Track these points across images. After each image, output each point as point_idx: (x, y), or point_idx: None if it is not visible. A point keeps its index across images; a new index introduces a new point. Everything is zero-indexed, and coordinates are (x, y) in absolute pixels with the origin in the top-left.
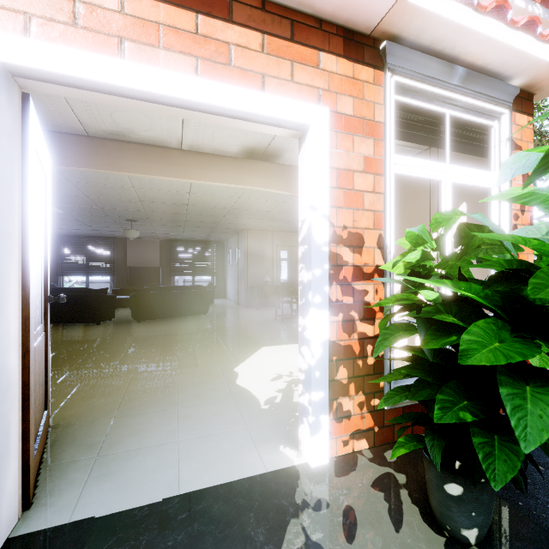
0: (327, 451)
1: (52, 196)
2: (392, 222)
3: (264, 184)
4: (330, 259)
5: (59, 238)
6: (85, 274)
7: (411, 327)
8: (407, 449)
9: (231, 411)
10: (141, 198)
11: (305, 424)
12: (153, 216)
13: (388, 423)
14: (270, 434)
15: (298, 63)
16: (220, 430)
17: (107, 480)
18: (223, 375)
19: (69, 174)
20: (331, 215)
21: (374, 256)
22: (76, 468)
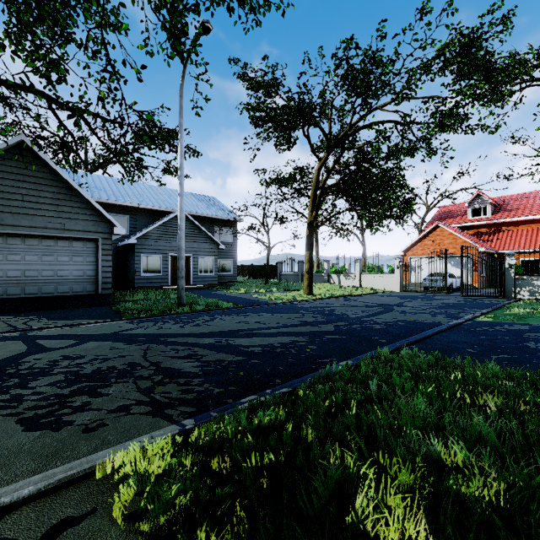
0: None
1: None
2: None
3: None
4: None
5: None
6: None
7: None
8: None
9: None
10: None
11: None
12: None
13: None
14: None
15: None
16: None
17: None
18: None
19: None
20: None
21: None
22: None
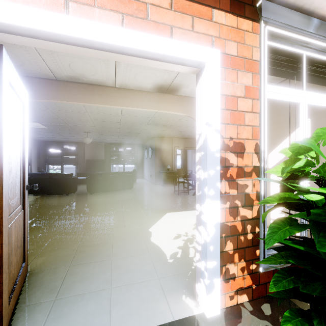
0: (218, 305)
1: (40, 118)
2: (265, 134)
3: (168, 108)
4: (220, 162)
5: (46, 143)
6: (61, 164)
7: (294, 221)
8: (295, 325)
9: (147, 263)
10: (92, 119)
11: (202, 283)
12: (100, 129)
13: (262, 282)
14: (175, 284)
15: (197, 17)
16: (139, 279)
17: (59, 322)
18: (142, 234)
19: (48, 105)
20: (221, 130)
21: (252, 159)
22: (40, 310)
